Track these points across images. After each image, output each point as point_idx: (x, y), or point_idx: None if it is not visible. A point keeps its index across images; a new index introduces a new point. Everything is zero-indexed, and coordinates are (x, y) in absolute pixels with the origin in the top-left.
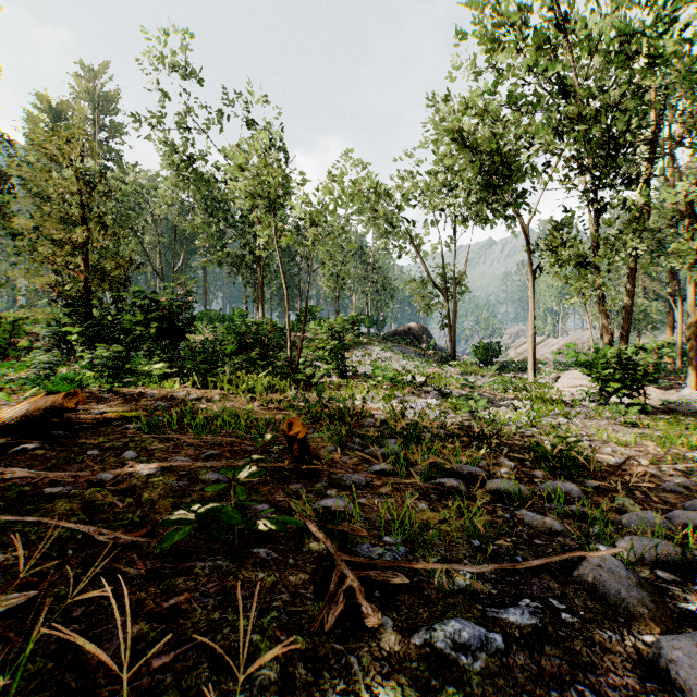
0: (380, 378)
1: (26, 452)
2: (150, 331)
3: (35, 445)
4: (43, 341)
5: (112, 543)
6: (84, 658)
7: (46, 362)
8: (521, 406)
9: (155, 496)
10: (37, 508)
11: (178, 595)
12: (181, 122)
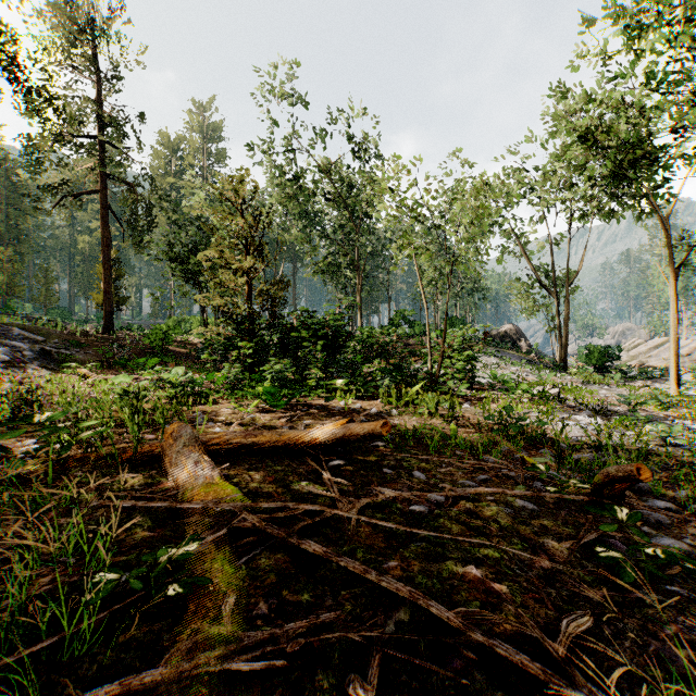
0: (520, 391)
1: (339, 468)
2: (317, 348)
3: (342, 462)
4: (217, 354)
5: (539, 567)
6: (678, 672)
7: (235, 374)
8: None
9: (507, 522)
10: (430, 525)
11: (665, 625)
12: (289, 145)
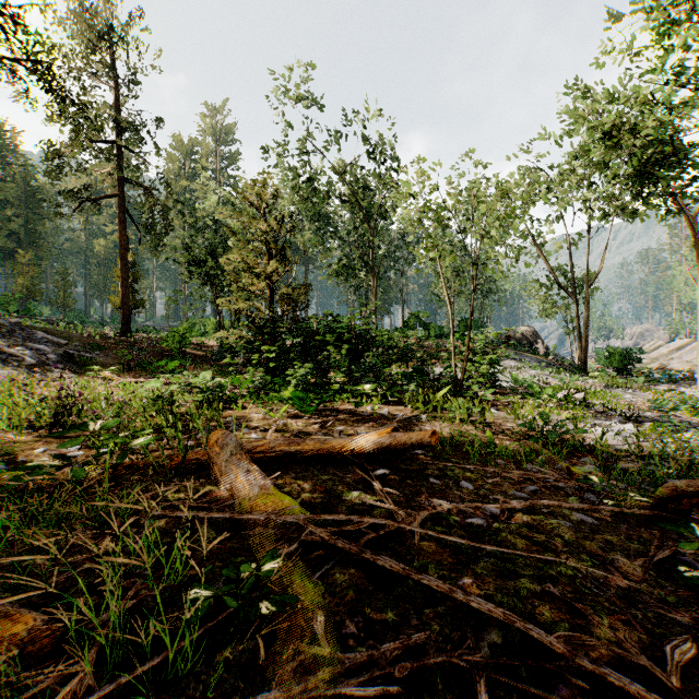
0: (546, 396)
1: (384, 477)
2: (342, 352)
3: (388, 471)
4: (239, 357)
5: (615, 586)
6: None
7: (260, 378)
8: None
9: (570, 536)
10: (492, 539)
11: None
12: (303, 147)
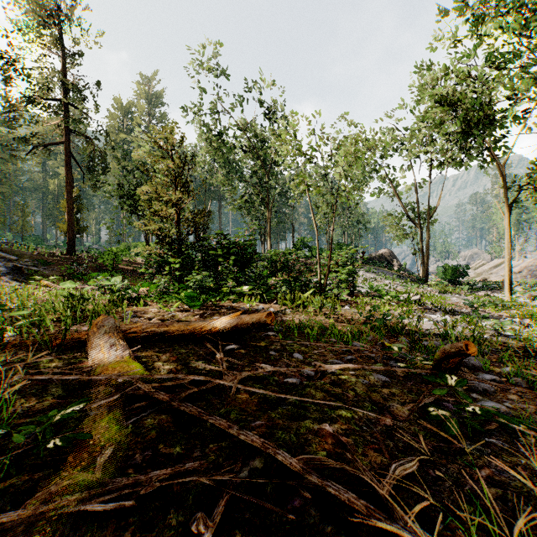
0: (389, 297)
1: (233, 351)
2: (230, 262)
3: (237, 346)
4: (152, 268)
5: (382, 424)
6: (487, 507)
7: (165, 283)
8: (527, 324)
9: (362, 390)
10: (298, 393)
11: (481, 468)
12: (214, 108)
